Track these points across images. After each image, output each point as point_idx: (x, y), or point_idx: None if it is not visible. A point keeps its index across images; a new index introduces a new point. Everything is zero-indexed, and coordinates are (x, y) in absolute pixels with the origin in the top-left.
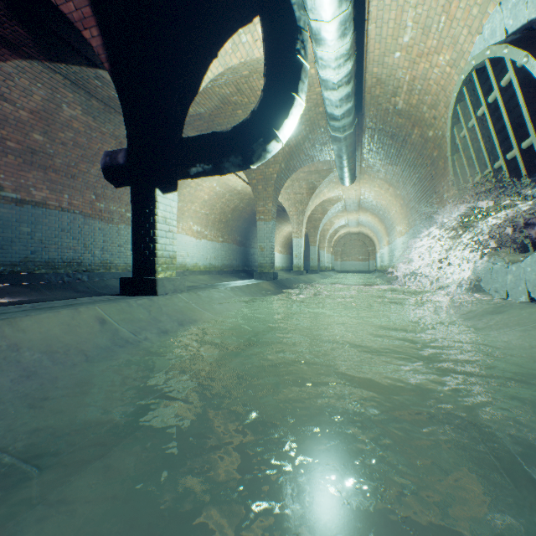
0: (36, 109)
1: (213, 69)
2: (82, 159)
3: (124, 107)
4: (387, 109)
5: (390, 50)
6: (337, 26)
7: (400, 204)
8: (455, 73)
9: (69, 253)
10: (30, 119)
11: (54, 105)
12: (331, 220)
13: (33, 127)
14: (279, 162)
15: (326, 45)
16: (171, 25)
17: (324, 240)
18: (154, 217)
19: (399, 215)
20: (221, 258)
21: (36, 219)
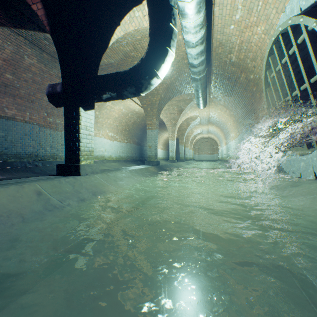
0: (7, 58)
1: (117, 32)
2: (38, 91)
3: (59, 55)
4: (225, 61)
5: (228, 24)
6: (195, 5)
7: (233, 120)
8: (267, 38)
9: (30, 149)
10: (3, 64)
11: (18, 56)
12: (192, 130)
13: (5, 70)
14: (160, 94)
15: (188, 18)
16: (89, 2)
17: (188, 142)
18: (78, 125)
19: (232, 127)
20: (126, 152)
21: (8, 127)
